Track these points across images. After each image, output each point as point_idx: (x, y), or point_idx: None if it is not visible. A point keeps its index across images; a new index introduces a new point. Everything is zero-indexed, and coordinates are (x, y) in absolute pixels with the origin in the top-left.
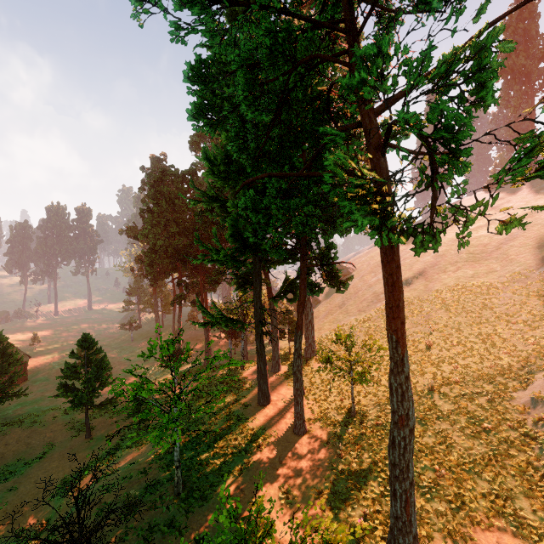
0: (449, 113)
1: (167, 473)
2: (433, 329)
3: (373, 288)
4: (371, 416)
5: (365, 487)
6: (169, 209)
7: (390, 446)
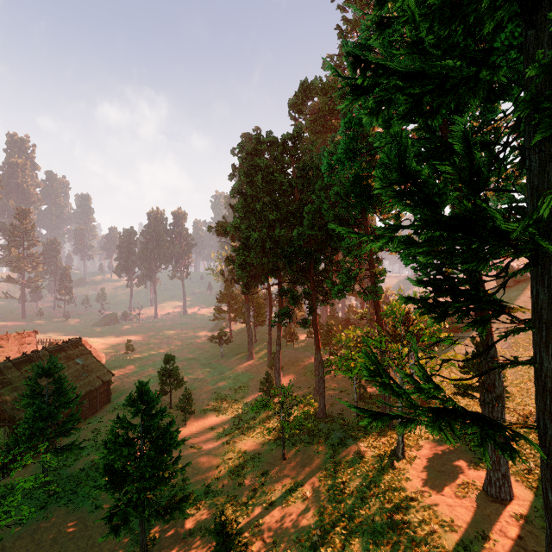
0: None
1: None
2: None
3: None
4: None
5: None
6: (266, 189)
7: None
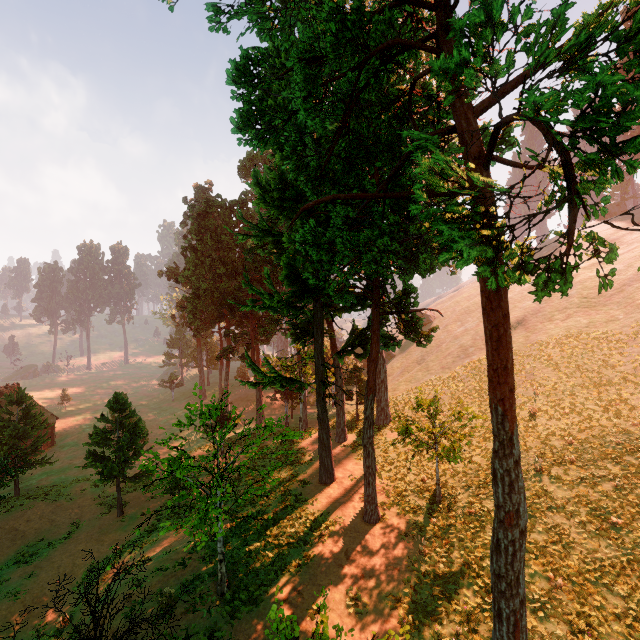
0: (610, 86)
1: (210, 567)
2: (539, 392)
3: (460, 340)
4: (462, 503)
5: (456, 596)
6: (215, 246)
7: (493, 551)
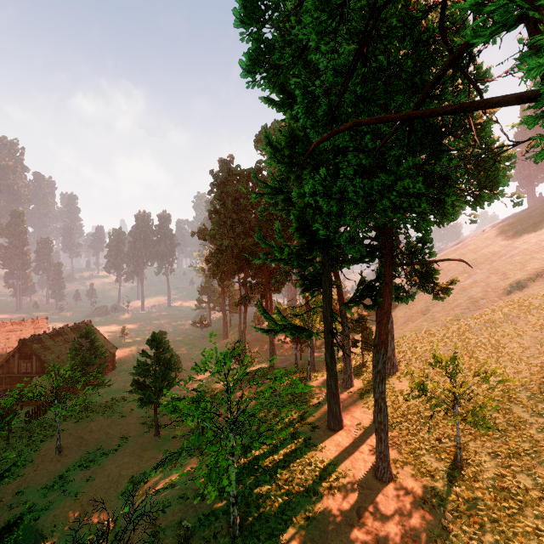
0: None
1: (224, 503)
2: None
3: (468, 292)
4: (489, 473)
5: None
6: (235, 209)
7: None
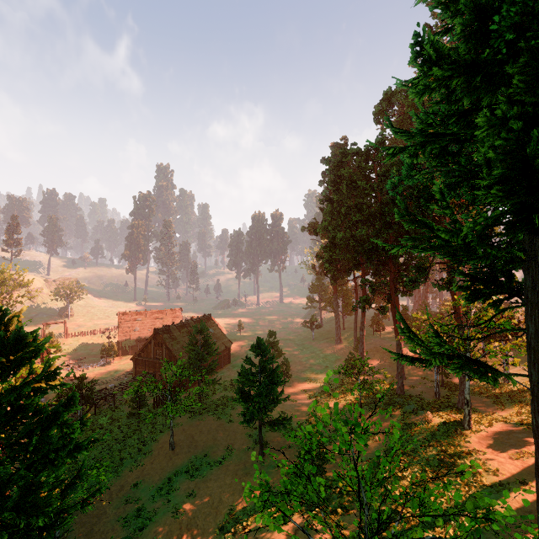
0: None
1: None
2: None
3: None
4: None
5: None
6: (350, 194)
7: None
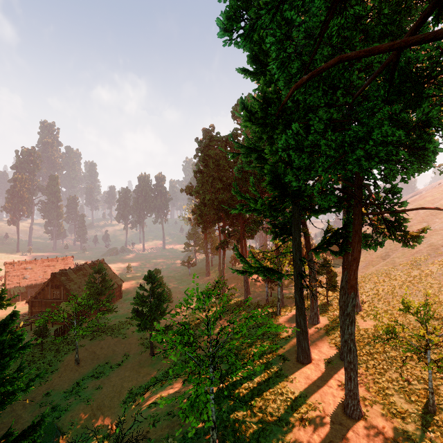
0: None
1: (205, 424)
2: None
3: (428, 239)
4: None
5: None
6: (215, 169)
7: None
